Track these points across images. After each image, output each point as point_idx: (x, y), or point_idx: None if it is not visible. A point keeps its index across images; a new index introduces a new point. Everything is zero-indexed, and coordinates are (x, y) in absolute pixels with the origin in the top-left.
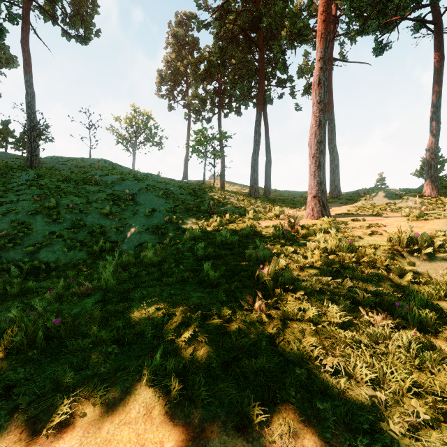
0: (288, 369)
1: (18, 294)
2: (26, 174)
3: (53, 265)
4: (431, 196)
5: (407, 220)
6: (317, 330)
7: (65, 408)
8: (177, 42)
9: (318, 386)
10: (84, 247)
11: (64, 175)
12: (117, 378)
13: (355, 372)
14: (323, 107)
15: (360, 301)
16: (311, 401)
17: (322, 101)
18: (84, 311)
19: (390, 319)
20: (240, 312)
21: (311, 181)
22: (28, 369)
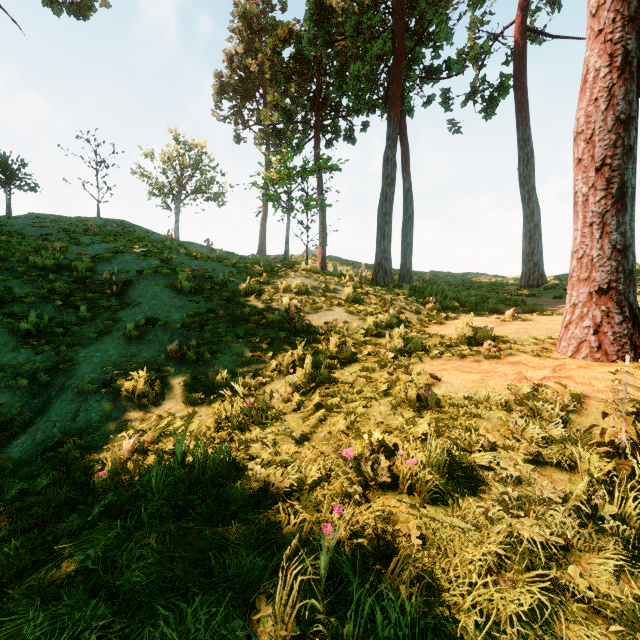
0: None
1: None
2: None
3: None
4: None
5: None
6: None
7: None
8: (248, 27)
9: None
10: None
11: (5, 243)
12: None
13: None
14: (635, 9)
15: None
16: None
17: None
18: None
19: None
20: None
21: (591, 245)
22: None
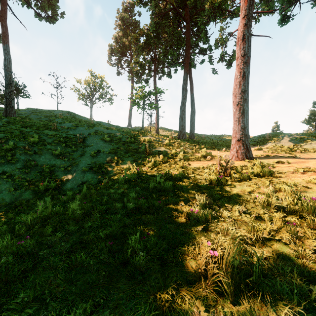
0: None
1: None
2: None
3: None
4: None
5: None
6: None
7: None
8: (123, 24)
9: None
10: (31, 186)
11: (31, 122)
12: None
13: None
14: (246, 60)
15: None
16: None
17: (246, 54)
18: None
19: None
20: None
21: (236, 127)
22: None
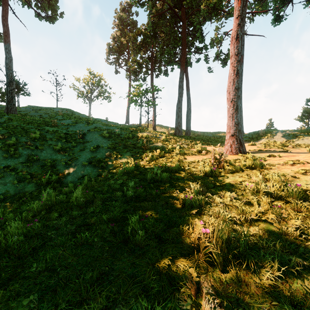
0: None
1: None
2: (1, 118)
3: (1, 196)
4: None
5: None
6: None
7: None
8: (121, 23)
9: None
10: (33, 179)
11: (32, 119)
12: None
13: None
14: (240, 58)
15: None
16: None
17: (239, 53)
18: None
19: None
20: None
21: (230, 122)
22: None
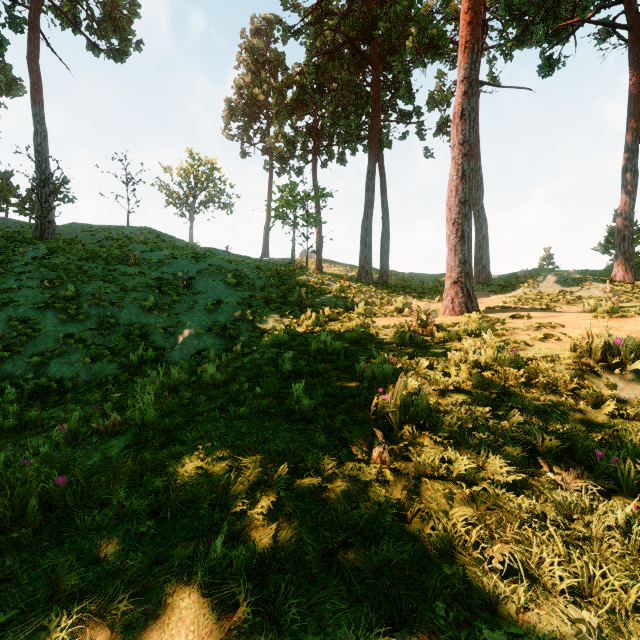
0: (430, 565)
1: (14, 428)
2: (34, 249)
3: (69, 383)
4: (624, 281)
5: (595, 317)
6: (472, 495)
7: (63, 634)
8: (254, 59)
9: (481, 597)
10: (115, 357)
11: (89, 251)
12: (153, 578)
13: (542, 572)
14: (467, 150)
15: (537, 446)
16: (471, 625)
17: (466, 142)
18: (108, 461)
19: (588, 478)
20: (350, 464)
21: (451, 260)
22: (11, 561)
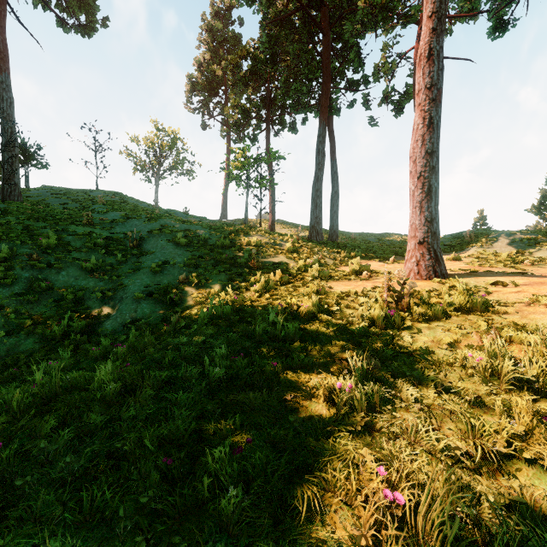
0: None
1: None
2: None
3: None
4: None
5: None
6: None
7: None
8: (213, 39)
9: None
10: (38, 327)
11: (47, 211)
12: None
13: None
14: (435, 94)
15: None
16: None
17: (434, 85)
18: None
19: None
20: None
21: (415, 218)
22: None
